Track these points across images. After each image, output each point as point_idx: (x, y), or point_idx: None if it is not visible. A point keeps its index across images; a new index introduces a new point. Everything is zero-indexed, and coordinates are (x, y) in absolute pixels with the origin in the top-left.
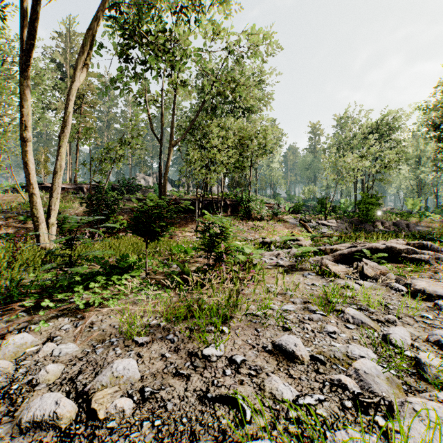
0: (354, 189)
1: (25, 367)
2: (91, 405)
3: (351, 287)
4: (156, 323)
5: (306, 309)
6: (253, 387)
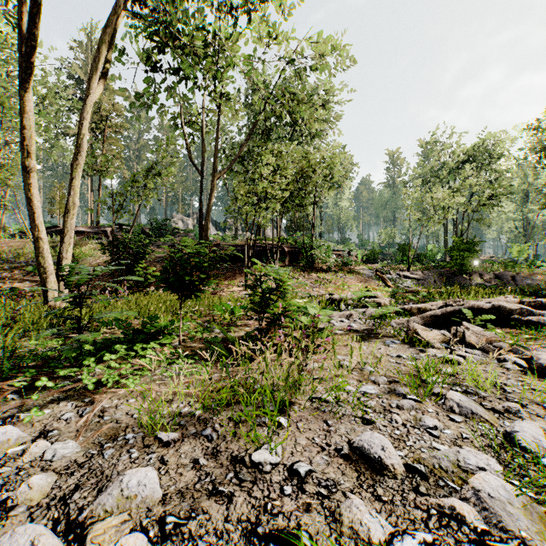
0: (444, 232)
1: (3, 477)
2: (85, 545)
3: (450, 361)
4: (189, 411)
5: (393, 392)
6: (325, 515)
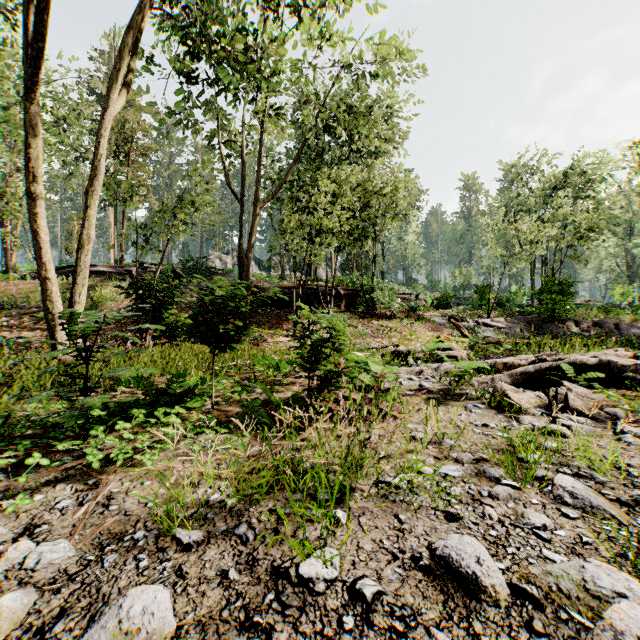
0: (531, 271)
1: None
2: None
3: (551, 432)
4: (220, 499)
5: (483, 475)
6: None
